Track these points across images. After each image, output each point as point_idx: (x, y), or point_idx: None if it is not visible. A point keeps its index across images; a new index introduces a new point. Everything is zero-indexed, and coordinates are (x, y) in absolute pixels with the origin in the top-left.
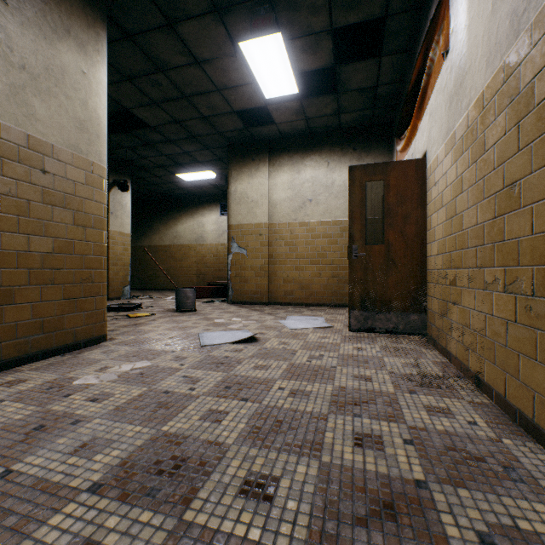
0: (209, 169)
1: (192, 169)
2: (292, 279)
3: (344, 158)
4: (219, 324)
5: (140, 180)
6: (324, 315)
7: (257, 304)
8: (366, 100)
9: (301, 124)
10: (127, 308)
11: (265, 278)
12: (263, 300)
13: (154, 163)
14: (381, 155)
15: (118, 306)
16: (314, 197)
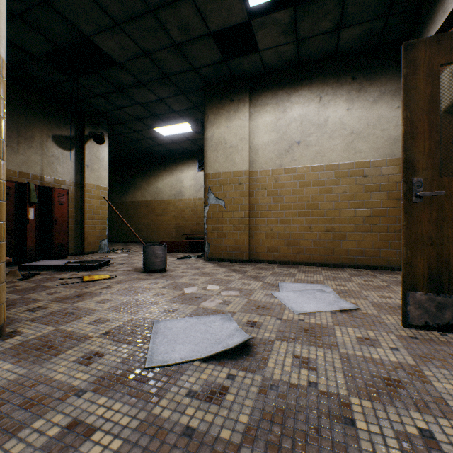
0: (186, 120)
1: (168, 122)
2: (276, 234)
3: (340, 90)
4: (189, 298)
5: (120, 136)
6: (326, 281)
7: (236, 261)
8: (381, 1)
9: (290, 50)
10: (89, 267)
11: (245, 232)
12: (243, 257)
13: (130, 115)
14: (388, 82)
15: (81, 264)
16: (303, 138)
